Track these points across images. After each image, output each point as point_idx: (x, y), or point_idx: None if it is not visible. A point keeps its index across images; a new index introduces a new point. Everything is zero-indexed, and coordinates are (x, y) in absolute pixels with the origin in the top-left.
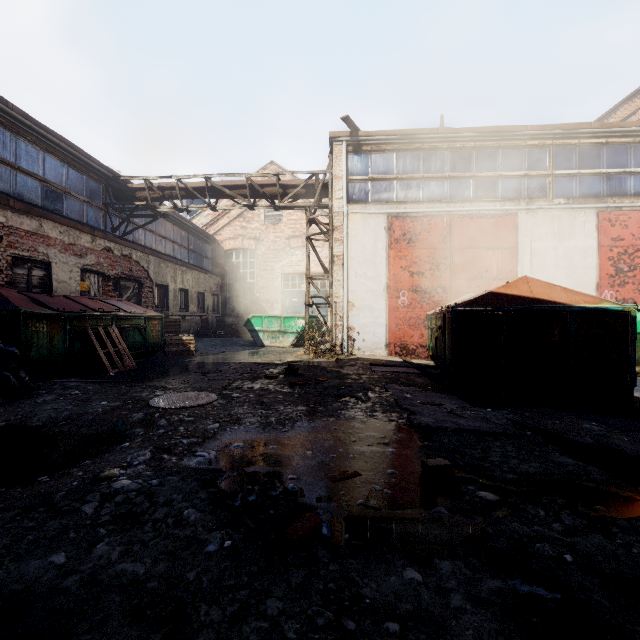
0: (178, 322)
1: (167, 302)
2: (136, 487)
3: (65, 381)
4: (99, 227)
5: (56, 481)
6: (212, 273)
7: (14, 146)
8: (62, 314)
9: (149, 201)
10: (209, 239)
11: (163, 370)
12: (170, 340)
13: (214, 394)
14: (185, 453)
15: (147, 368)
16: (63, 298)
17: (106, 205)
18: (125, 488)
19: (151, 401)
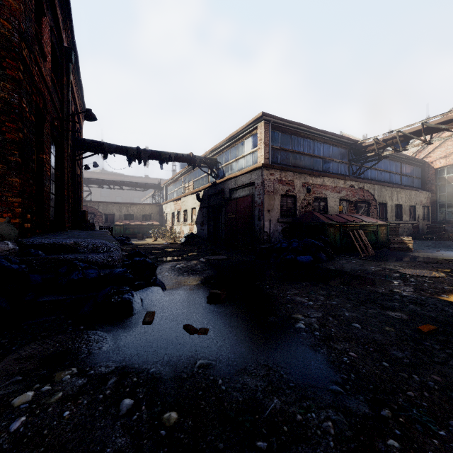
0: (397, 228)
1: (385, 214)
2: (414, 296)
3: (343, 256)
4: (346, 174)
5: (374, 288)
6: (421, 189)
7: (313, 146)
8: (339, 224)
9: (376, 151)
10: (419, 163)
11: (392, 258)
12: (393, 240)
13: (442, 273)
14: (433, 293)
15: (381, 255)
16: (335, 215)
17: (349, 160)
18: (409, 295)
19: (399, 270)
